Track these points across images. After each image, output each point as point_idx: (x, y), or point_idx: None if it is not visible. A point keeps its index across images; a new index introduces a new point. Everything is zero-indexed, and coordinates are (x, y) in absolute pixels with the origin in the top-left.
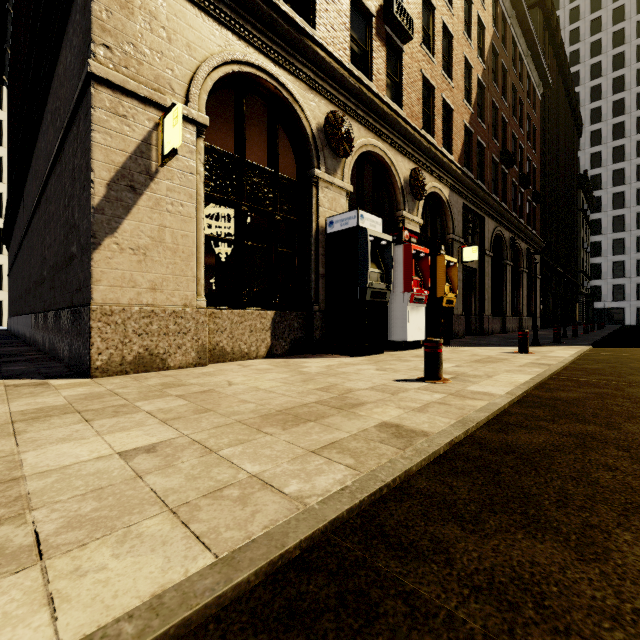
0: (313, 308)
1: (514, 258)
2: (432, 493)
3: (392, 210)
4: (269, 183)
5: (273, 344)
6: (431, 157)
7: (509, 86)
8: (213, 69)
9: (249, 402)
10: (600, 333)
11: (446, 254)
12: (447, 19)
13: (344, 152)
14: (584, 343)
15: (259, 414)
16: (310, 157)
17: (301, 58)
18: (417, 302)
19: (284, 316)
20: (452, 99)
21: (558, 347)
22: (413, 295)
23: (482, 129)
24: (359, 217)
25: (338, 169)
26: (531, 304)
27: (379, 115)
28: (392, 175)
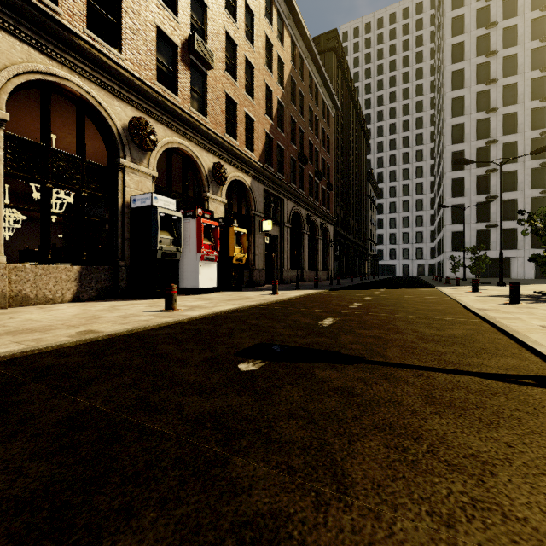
0: (119, 264)
1: (312, 229)
2: (63, 351)
3: (200, 191)
4: (76, 166)
5: (79, 291)
6: (233, 154)
7: (306, 106)
8: (14, 76)
9: (10, 326)
10: (361, 282)
11: (239, 226)
12: (249, 54)
13: (149, 147)
14: (330, 288)
15: (7, 331)
16: (117, 149)
17: (105, 74)
18: (208, 260)
19: (91, 270)
20: (254, 113)
21: (307, 290)
22: (203, 255)
23: (282, 136)
24: (153, 198)
25: (144, 159)
26: (327, 262)
27: (183, 121)
28: (198, 165)
